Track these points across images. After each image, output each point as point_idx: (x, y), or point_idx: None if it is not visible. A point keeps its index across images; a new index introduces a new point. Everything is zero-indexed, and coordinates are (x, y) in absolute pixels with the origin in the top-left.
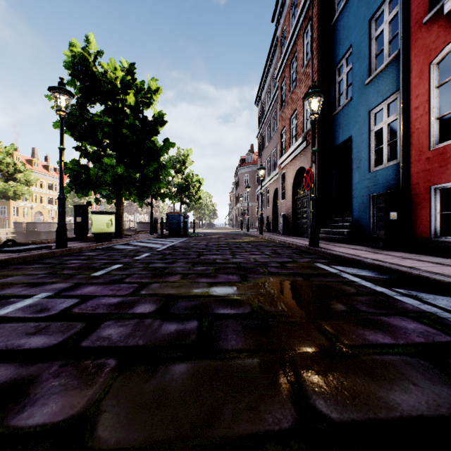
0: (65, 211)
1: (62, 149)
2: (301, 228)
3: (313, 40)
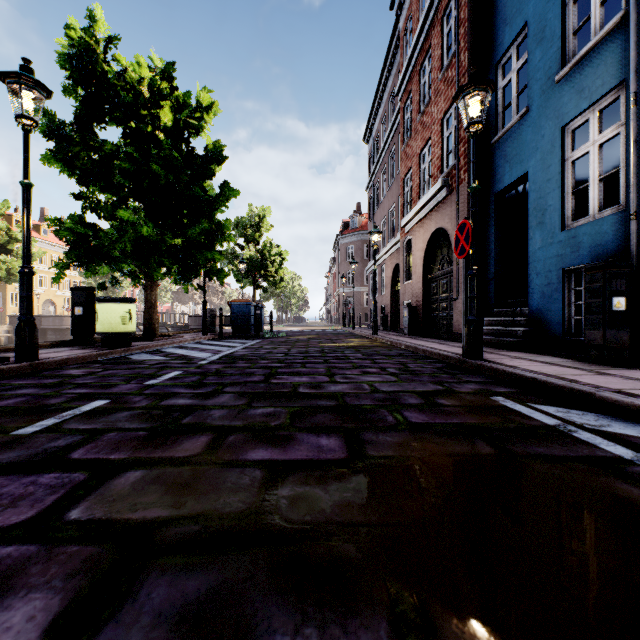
0: (32, 296)
1: (26, 186)
2: (437, 325)
3: (459, 23)
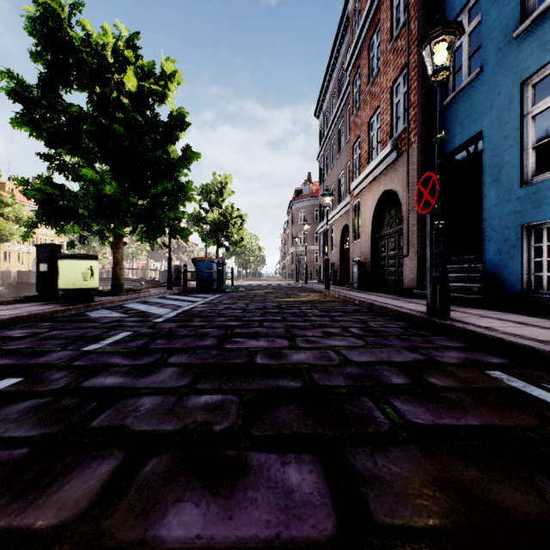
0: None
1: None
2: (385, 280)
3: None
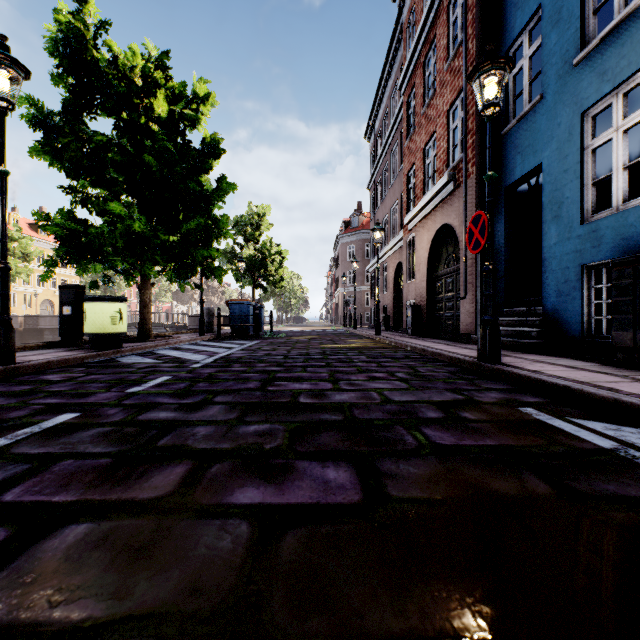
0: (8, 294)
1: (1, 173)
2: (442, 325)
3: (466, 10)
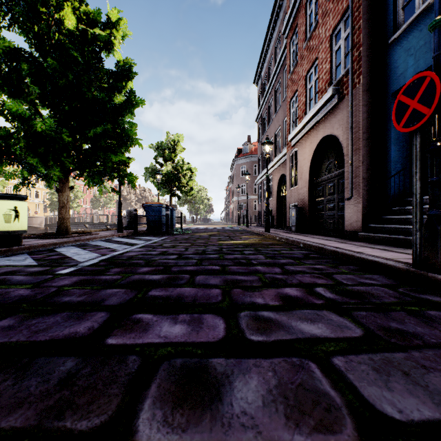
0: None
1: None
2: (323, 223)
3: None
